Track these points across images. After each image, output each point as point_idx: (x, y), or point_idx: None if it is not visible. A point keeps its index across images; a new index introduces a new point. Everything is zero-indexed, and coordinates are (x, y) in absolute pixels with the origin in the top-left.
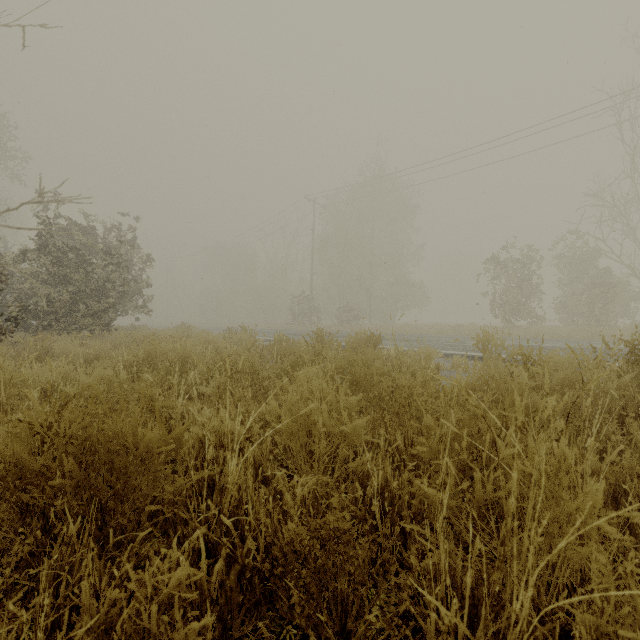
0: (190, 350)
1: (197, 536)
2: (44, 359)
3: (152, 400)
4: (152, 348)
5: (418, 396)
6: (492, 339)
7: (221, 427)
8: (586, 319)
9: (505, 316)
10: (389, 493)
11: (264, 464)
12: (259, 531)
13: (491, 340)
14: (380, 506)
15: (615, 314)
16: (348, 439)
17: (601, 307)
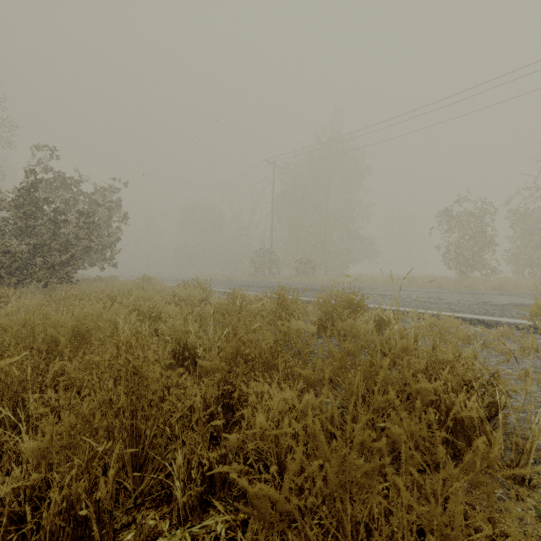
0: (88, 323)
1: None
2: None
3: None
4: (35, 319)
5: None
6: None
7: None
8: None
9: (460, 268)
10: None
11: None
12: None
13: None
14: None
15: None
16: None
17: None
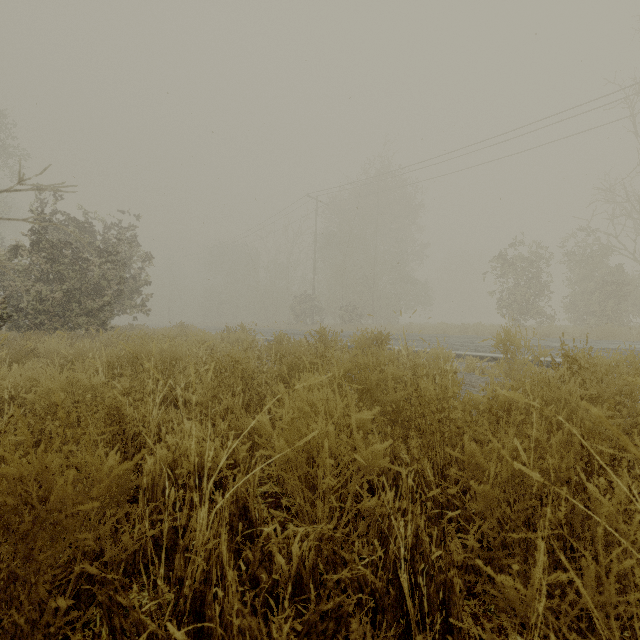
0: (180, 351)
1: (141, 632)
2: (24, 360)
3: (119, 412)
4: (138, 348)
5: (449, 410)
6: (516, 338)
7: (197, 450)
8: (598, 318)
9: (513, 315)
10: (423, 556)
11: (250, 503)
12: (230, 635)
13: (514, 340)
14: (409, 571)
15: (627, 313)
16: (362, 471)
17: (614, 306)
